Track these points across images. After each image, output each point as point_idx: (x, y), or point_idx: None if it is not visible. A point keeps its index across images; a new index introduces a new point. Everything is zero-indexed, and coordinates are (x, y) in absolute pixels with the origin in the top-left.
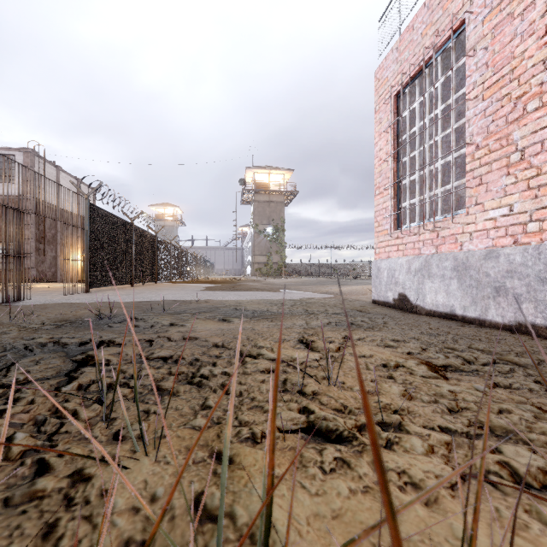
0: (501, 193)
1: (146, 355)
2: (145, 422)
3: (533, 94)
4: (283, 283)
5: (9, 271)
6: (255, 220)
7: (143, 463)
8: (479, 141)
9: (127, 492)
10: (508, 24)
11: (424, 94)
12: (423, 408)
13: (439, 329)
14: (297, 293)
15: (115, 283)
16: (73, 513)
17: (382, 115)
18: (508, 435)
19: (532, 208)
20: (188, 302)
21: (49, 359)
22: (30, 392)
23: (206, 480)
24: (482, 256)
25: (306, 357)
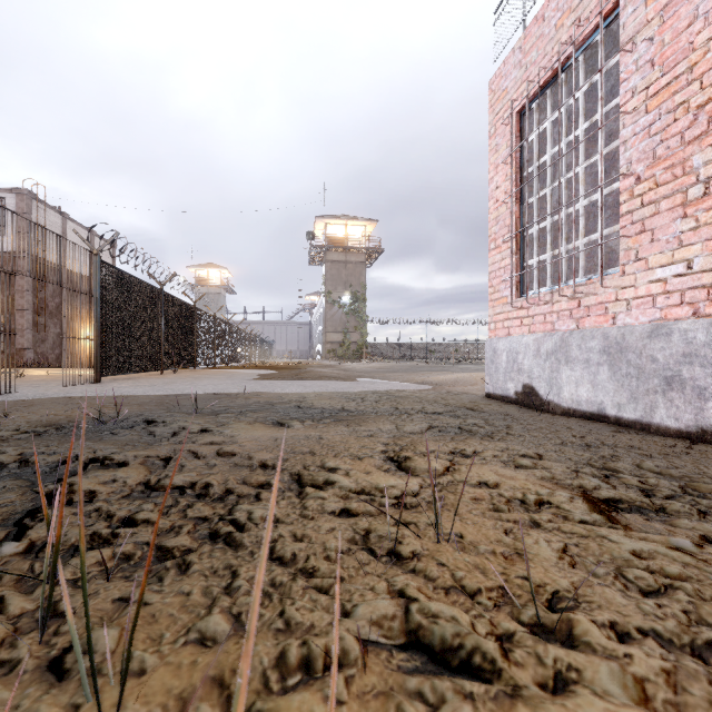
0: (674, 244)
1: (155, 483)
2: (117, 628)
3: None
4: (364, 369)
5: None
6: (327, 285)
7: None
8: (640, 171)
9: None
10: (685, 2)
11: (560, 108)
12: (602, 592)
13: (588, 437)
14: (382, 383)
15: (138, 369)
16: None
17: (499, 141)
18: None
19: None
20: (233, 396)
21: (1, 492)
22: None
23: None
24: (646, 333)
25: (399, 487)
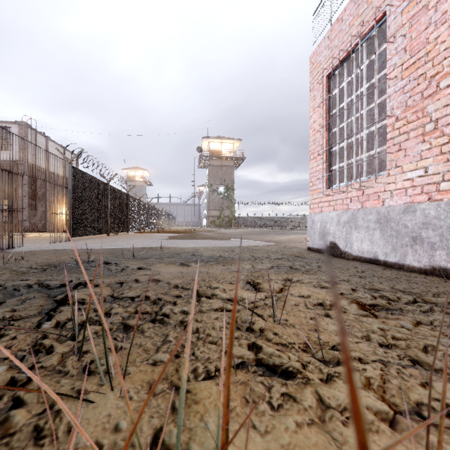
0: (417, 157)
1: (117, 295)
2: (112, 357)
3: (445, 73)
4: (233, 233)
5: (5, 223)
6: (209, 180)
7: (108, 398)
8: (398, 114)
9: (92, 428)
10: (424, 14)
11: (351, 75)
12: (357, 345)
13: (365, 272)
14: (244, 241)
15: (94, 233)
16: (40, 449)
17: (316, 93)
18: (435, 370)
19: (445, 169)
20: (154, 249)
21: (34, 299)
22: (13, 329)
23: (165, 415)
24: (401, 211)
25: (253, 297)
